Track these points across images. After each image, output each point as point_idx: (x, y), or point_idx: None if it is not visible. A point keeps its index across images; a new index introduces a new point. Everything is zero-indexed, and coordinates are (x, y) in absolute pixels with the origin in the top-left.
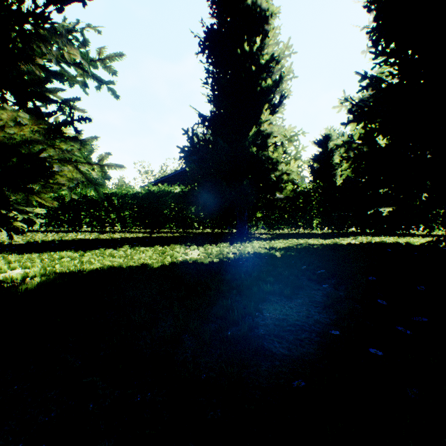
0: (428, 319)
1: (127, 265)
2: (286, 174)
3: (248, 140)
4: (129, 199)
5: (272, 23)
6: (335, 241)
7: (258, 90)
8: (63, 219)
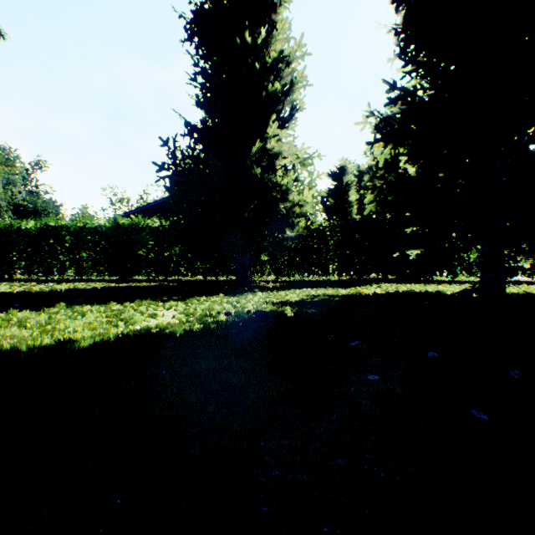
0: None
1: (28, 346)
2: (299, 206)
3: (250, 158)
4: (87, 235)
5: (281, 13)
6: (358, 290)
7: (263, 95)
8: None
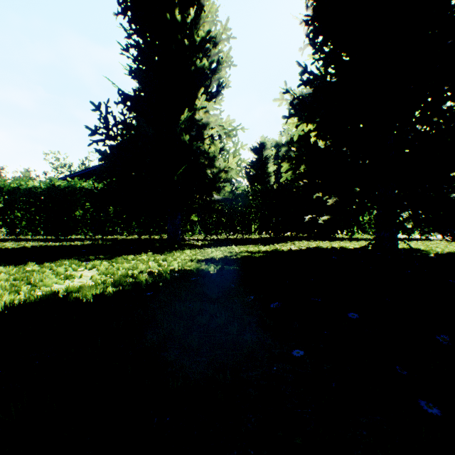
0: None
1: None
2: (225, 172)
3: (179, 126)
4: (21, 195)
5: None
6: (276, 247)
7: (192, 69)
8: None
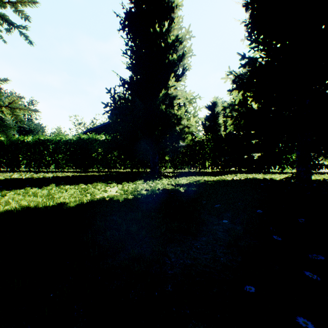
0: (325, 258)
1: (43, 205)
2: (187, 127)
3: (159, 100)
4: (62, 145)
5: (177, 13)
6: (222, 178)
7: (166, 62)
8: (2, 161)
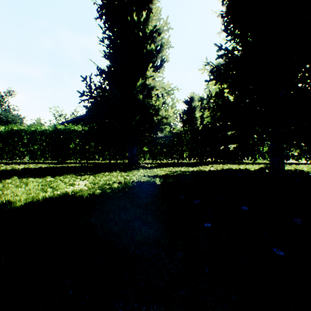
0: None
1: None
2: (165, 118)
3: (136, 89)
4: (37, 135)
5: (155, 4)
6: (200, 168)
7: (144, 51)
8: None
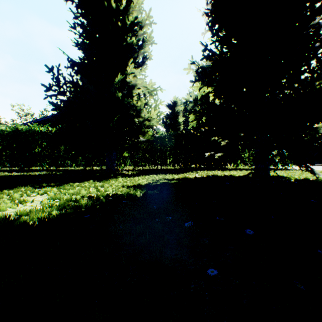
0: None
1: None
2: (148, 120)
3: (114, 85)
4: None
5: None
6: (185, 175)
7: (124, 44)
8: None
